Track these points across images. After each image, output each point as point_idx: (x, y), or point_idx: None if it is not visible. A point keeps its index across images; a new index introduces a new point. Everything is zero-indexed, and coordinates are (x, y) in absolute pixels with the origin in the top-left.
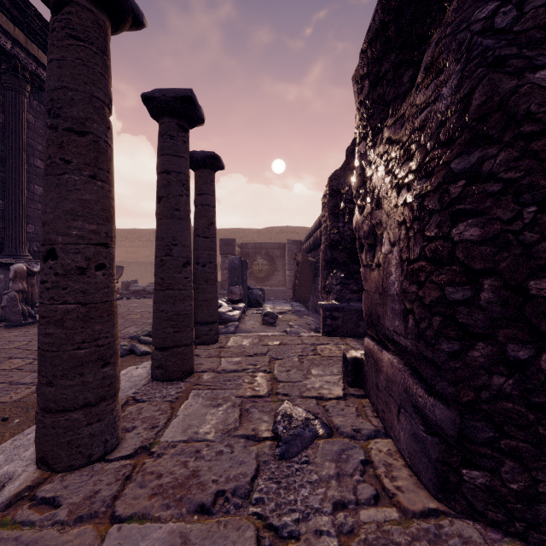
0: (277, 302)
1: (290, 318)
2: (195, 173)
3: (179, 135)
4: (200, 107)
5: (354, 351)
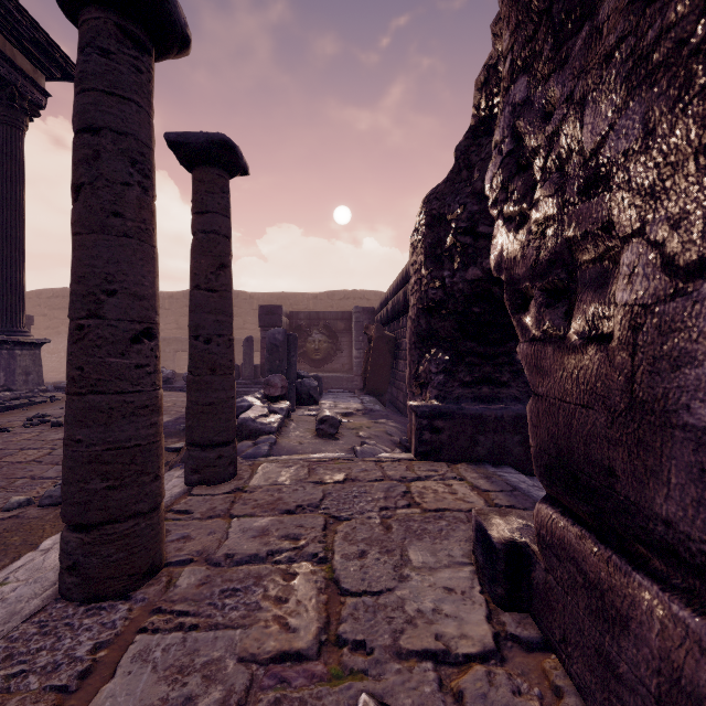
0: (341, 396)
1: (360, 424)
2: (193, 175)
3: (123, 50)
4: (176, 2)
5: (502, 520)
